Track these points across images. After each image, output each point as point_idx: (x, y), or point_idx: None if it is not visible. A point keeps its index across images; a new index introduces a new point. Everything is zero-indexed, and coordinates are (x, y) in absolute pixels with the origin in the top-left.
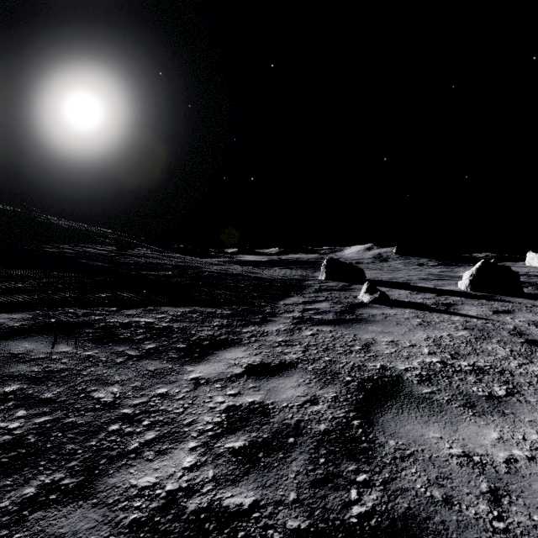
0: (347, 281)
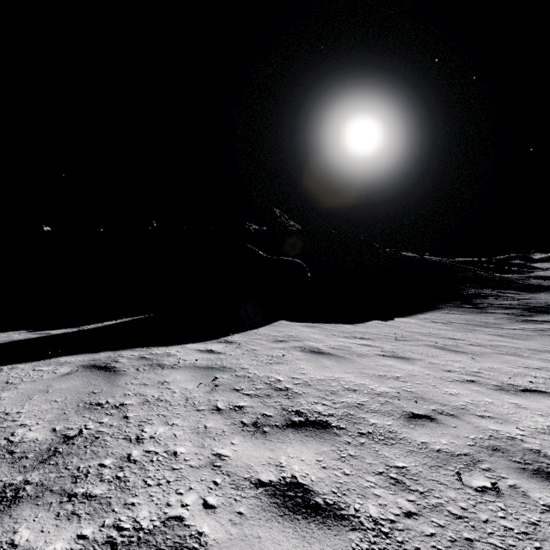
0: None
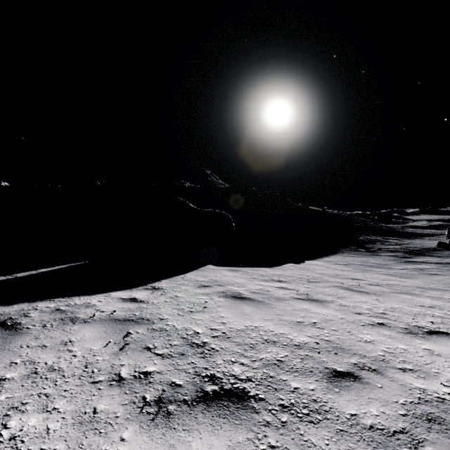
0: None
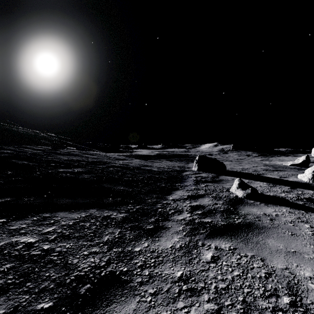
0: (213, 172)
